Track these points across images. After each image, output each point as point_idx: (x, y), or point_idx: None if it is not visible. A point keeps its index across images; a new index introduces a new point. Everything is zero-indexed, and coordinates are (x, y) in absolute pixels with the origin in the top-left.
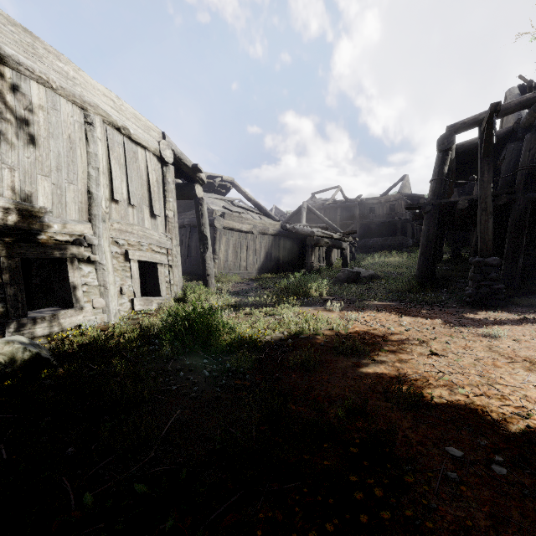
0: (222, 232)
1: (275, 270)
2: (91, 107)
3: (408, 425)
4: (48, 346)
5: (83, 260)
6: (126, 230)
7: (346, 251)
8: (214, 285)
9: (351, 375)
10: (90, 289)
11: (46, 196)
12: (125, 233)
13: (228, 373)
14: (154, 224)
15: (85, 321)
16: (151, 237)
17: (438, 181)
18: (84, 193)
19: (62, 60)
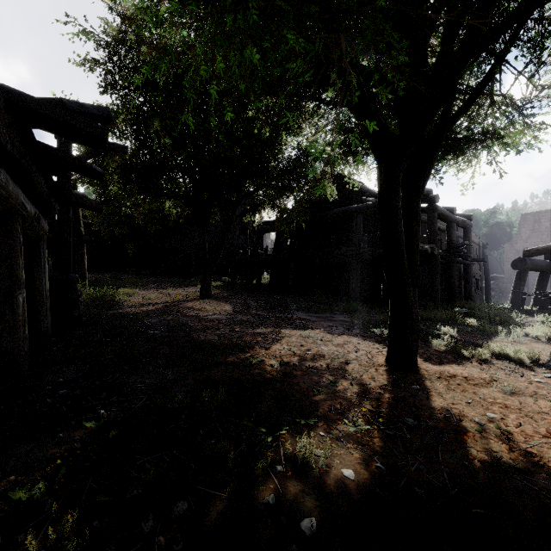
0: None
1: None
2: None
3: None
4: None
5: None
6: None
7: None
8: None
9: None
10: None
11: None
12: None
13: None
14: None
15: None
16: None
17: None
18: None
19: None
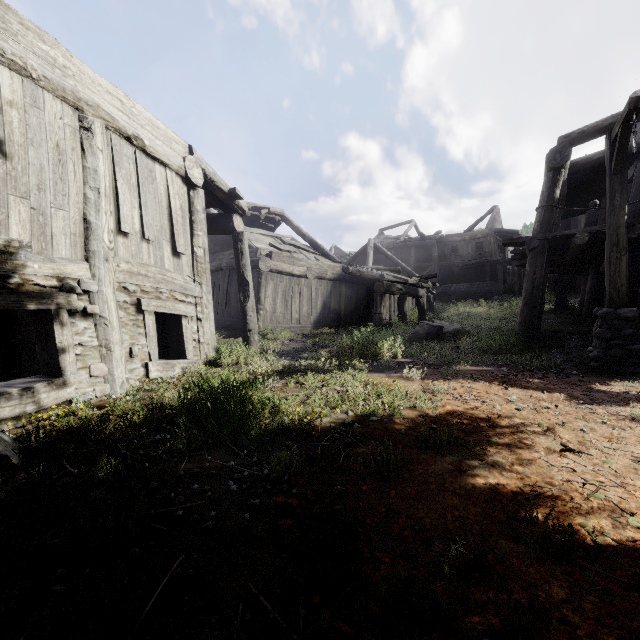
0: (268, 276)
1: (334, 323)
2: (89, 107)
3: (562, 595)
4: (16, 434)
5: (76, 313)
6: (139, 272)
7: (423, 300)
8: (258, 343)
9: (451, 487)
10: (87, 351)
11: (22, 225)
12: (137, 276)
13: (265, 483)
14: (177, 265)
15: (79, 394)
16: (173, 281)
17: (547, 208)
18: (78, 222)
19: (47, 42)
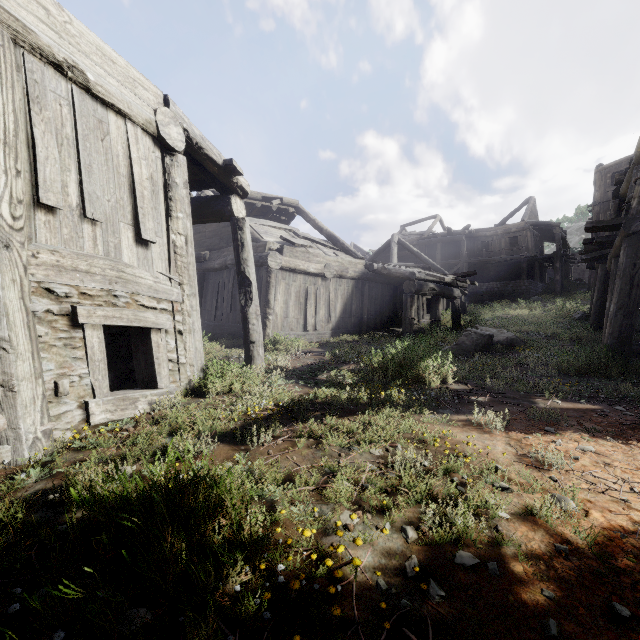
0: (279, 274)
1: (356, 328)
2: None
3: None
4: None
5: None
6: (75, 267)
7: (458, 301)
8: (263, 357)
9: None
10: None
11: None
12: (70, 272)
13: None
14: (144, 258)
15: None
16: (135, 280)
17: None
18: None
19: None
